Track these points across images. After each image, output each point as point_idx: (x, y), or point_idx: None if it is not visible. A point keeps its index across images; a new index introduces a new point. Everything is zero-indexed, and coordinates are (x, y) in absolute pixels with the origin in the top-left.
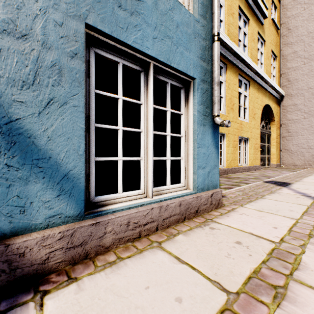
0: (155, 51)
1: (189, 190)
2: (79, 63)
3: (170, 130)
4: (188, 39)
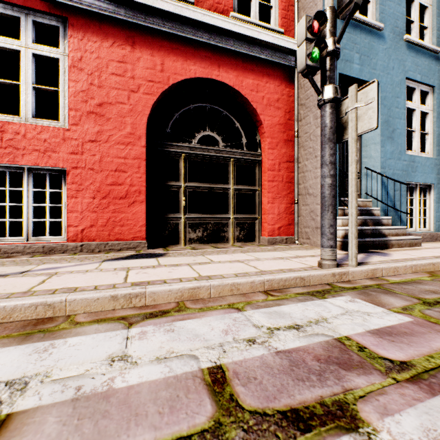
0: (420, 180)
1: (431, 231)
2: (405, 192)
3: (422, 206)
4: (431, 169)
